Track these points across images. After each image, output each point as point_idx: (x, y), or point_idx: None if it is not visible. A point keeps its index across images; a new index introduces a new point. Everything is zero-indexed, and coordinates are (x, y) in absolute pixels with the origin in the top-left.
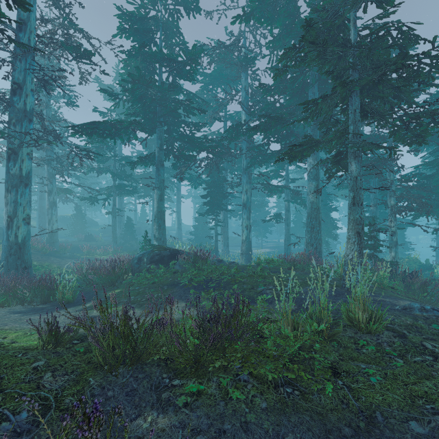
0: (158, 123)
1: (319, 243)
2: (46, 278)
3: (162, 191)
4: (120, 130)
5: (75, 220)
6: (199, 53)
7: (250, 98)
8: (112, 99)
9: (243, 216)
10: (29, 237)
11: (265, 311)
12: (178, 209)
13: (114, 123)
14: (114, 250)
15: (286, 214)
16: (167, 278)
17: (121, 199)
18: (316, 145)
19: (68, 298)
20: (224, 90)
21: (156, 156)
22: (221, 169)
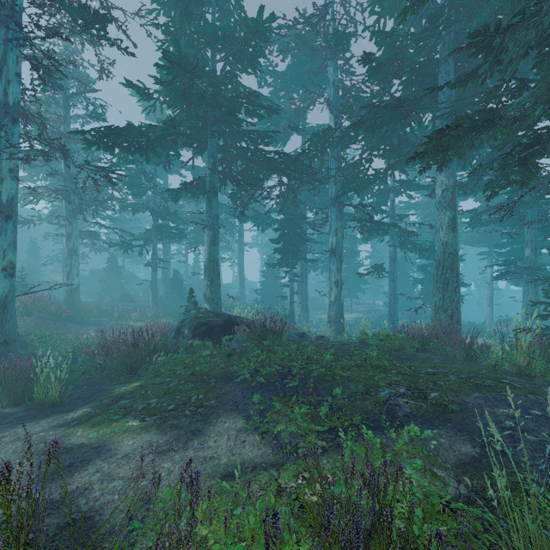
0: (210, 134)
1: (458, 307)
2: (20, 362)
3: (216, 231)
4: (154, 141)
5: (110, 275)
6: (268, 21)
7: (340, 97)
8: (144, 100)
9: (331, 267)
10: (13, 296)
11: (422, 469)
12: (240, 260)
13: (145, 130)
14: (153, 313)
15: (391, 265)
16: (217, 365)
17: (167, 248)
18: (491, 125)
19: (53, 398)
20: (304, 86)
21: (207, 181)
22: (298, 202)
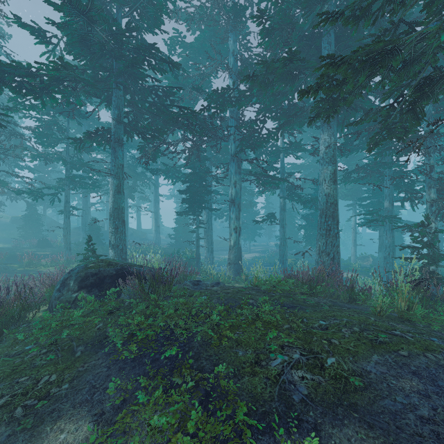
0: (115, 86)
1: (338, 251)
2: None
3: (121, 180)
4: (48, 84)
5: (29, 222)
6: None
7: (239, 66)
8: (40, 43)
9: (230, 215)
10: None
11: None
12: (156, 209)
13: (37, 70)
14: (65, 259)
15: (281, 214)
16: (96, 324)
17: (86, 197)
18: (387, 59)
19: None
20: (207, 53)
21: (112, 131)
22: (203, 158)
